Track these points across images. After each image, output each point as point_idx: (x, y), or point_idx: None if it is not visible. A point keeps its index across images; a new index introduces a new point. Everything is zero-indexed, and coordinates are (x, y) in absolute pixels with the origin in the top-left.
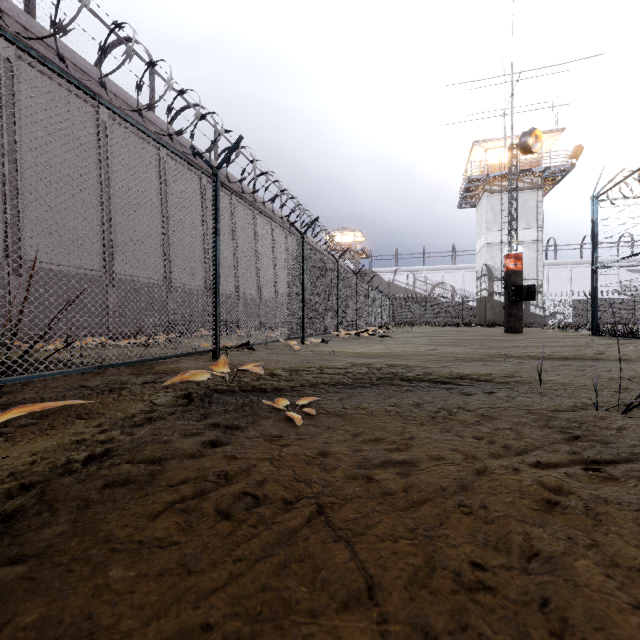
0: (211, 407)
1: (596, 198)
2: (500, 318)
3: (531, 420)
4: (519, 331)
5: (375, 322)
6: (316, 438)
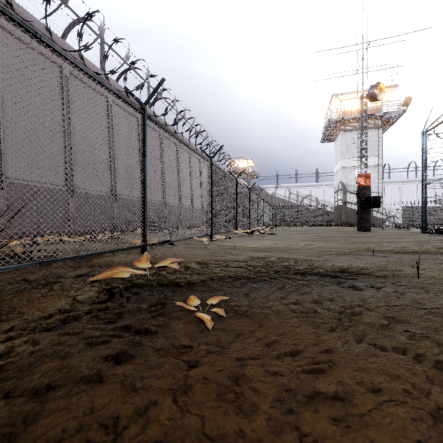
0: (127, 305)
1: (425, 133)
2: (351, 220)
3: (438, 324)
4: (368, 230)
5: (262, 223)
6: (227, 350)
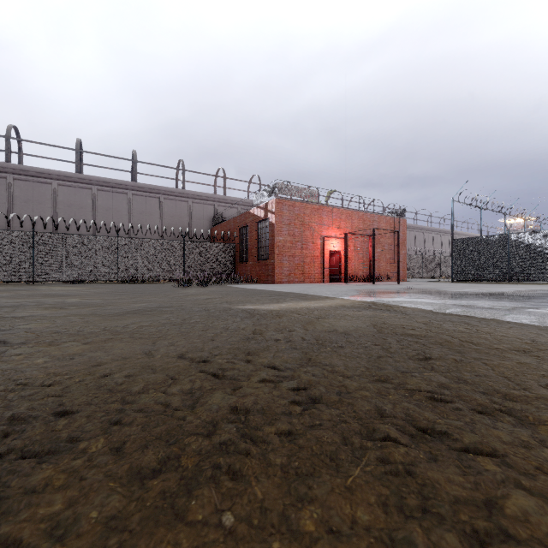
0: None
1: None
2: None
3: None
4: None
5: None
6: None
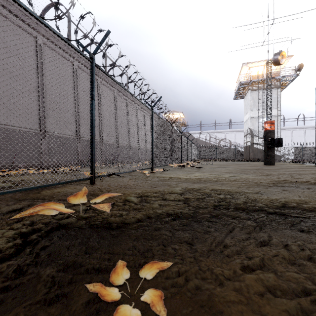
0: (26, 270)
1: None
2: (257, 157)
3: None
4: (272, 164)
5: (191, 159)
6: None
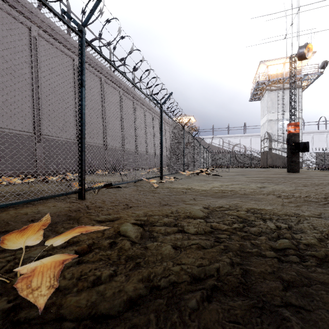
0: None
1: None
2: (276, 163)
3: None
4: (297, 171)
5: (203, 165)
6: None
